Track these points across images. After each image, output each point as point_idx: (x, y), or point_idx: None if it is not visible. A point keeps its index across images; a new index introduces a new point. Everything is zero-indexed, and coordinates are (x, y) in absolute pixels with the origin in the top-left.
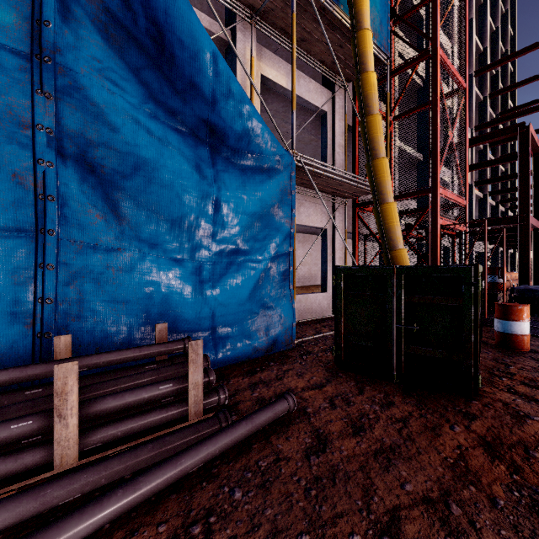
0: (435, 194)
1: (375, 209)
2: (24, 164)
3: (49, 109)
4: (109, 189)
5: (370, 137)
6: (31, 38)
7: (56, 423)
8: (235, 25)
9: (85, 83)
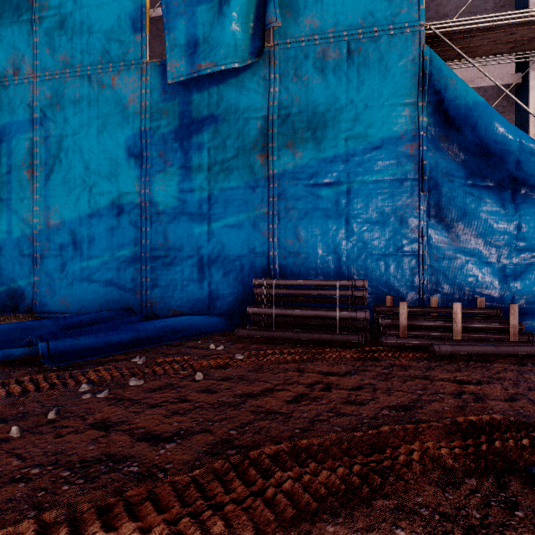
0: None
1: None
2: (415, 224)
3: (424, 198)
4: (448, 228)
5: None
6: (418, 171)
7: (453, 323)
8: (527, 68)
9: (440, 182)
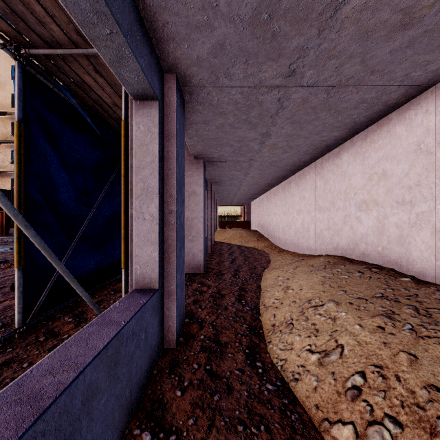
0: None
1: None
2: None
3: None
4: None
5: None
6: None
7: None
8: None
9: None
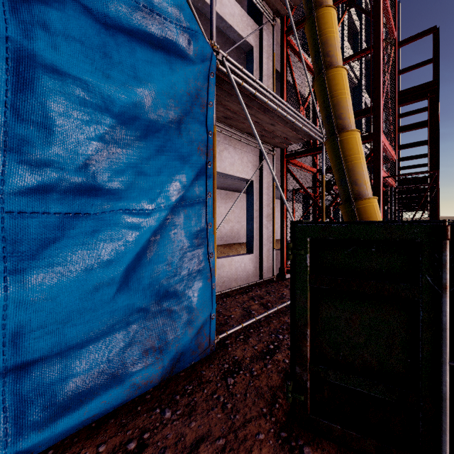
0: (378, 141)
1: (330, 140)
2: None
3: None
4: None
5: (323, 38)
6: None
7: None
8: None
9: None
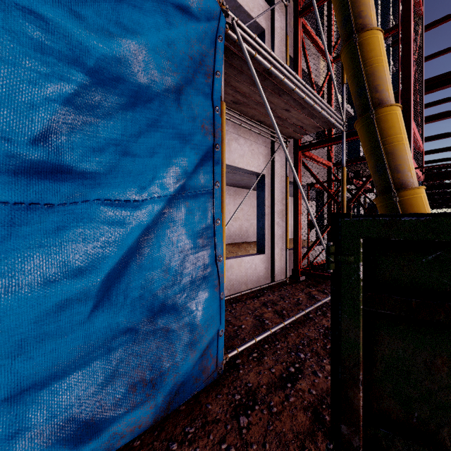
0: (408, 127)
1: (363, 119)
2: None
3: None
4: None
5: None
6: None
7: None
8: None
9: None
